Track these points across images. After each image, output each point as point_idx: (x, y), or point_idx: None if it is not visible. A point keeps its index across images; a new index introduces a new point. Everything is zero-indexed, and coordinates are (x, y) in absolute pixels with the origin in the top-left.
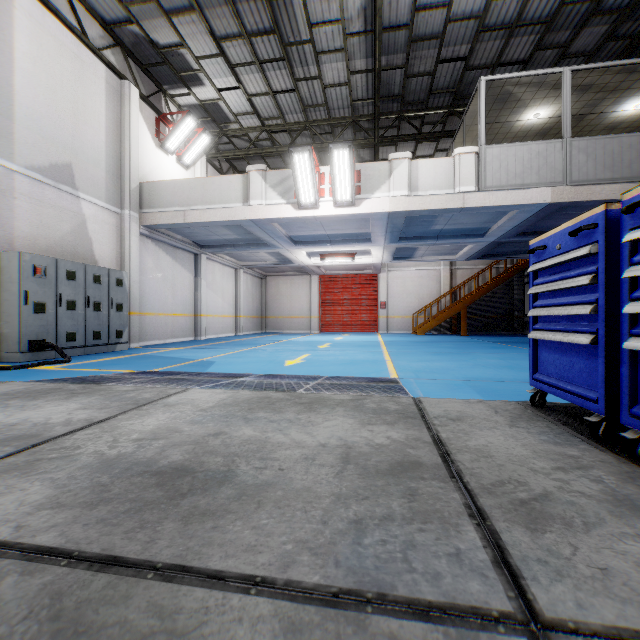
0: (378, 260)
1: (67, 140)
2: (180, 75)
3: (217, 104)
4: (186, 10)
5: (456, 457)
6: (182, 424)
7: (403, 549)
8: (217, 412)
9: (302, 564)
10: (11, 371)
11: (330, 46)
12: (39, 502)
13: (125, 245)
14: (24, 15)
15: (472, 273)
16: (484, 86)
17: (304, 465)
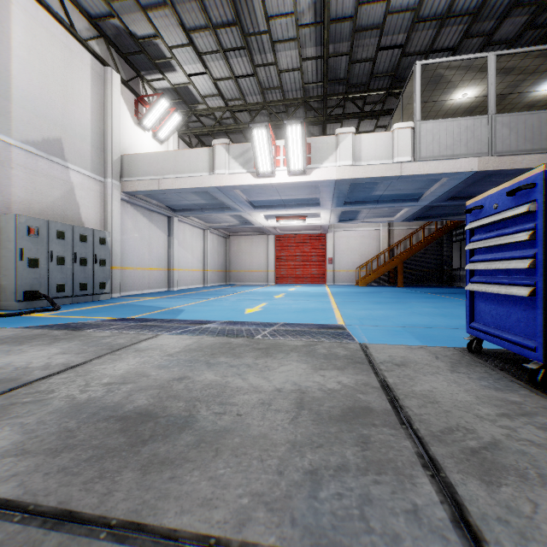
0: (326, 222)
1: (57, 118)
2: (155, 62)
3: (187, 87)
4: (160, 5)
5: (404, 403)
6: (150, 368)
7: (359, 504)
8: (182, 357)
9: (258, 521)
10: (7, 318)
11: (284, 36)
12: (6, 448)
13: (108, 209)
14: (20, 10)
15: (407, 233)
16: (419, 69)
17: (261, 410)
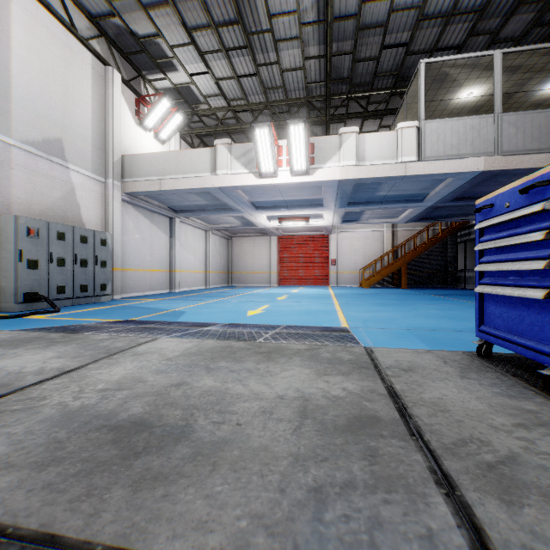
0: (329, 223)
1: (58, 118)
2: (157, 62)
3: (189, 87)
4: (161, 4)
5: (413, 411)
6: (147, 374)
7: (368, 528)
8: (181, 361)
9: (257, 548)
10: (6, 320)
11: (287, 35)
12: None
13: (109, 210)
14: (20, 9)
15: (411, 234)
16: (424, 68)
17: (262, 419)
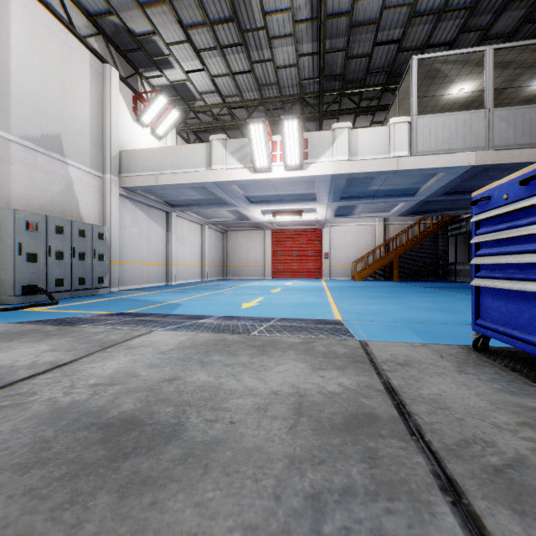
0: (322, 217)
1: (56, 114)
2: (153, 59)
3: (185, 84)
4: (158, 2)
5: (412, 409)
6: (140, 368)
7: None
8: (175, 355)
9: None
10: (5, 312)
11: (281, 32)
12: None
13: (106, 204)
14: (19, 7)
15: (403, 228)
16: (416, 64)
17: (256, 417)
